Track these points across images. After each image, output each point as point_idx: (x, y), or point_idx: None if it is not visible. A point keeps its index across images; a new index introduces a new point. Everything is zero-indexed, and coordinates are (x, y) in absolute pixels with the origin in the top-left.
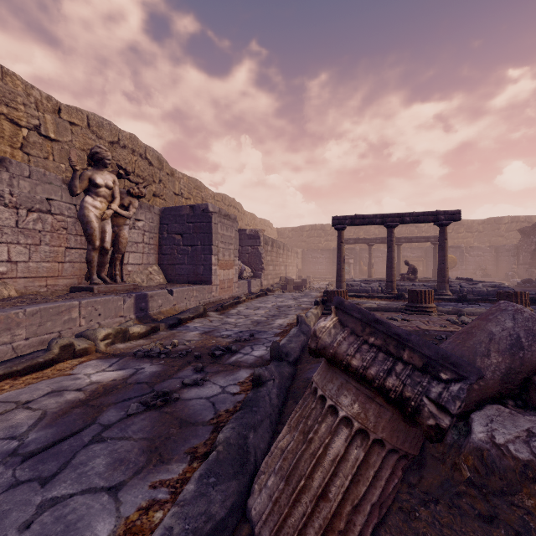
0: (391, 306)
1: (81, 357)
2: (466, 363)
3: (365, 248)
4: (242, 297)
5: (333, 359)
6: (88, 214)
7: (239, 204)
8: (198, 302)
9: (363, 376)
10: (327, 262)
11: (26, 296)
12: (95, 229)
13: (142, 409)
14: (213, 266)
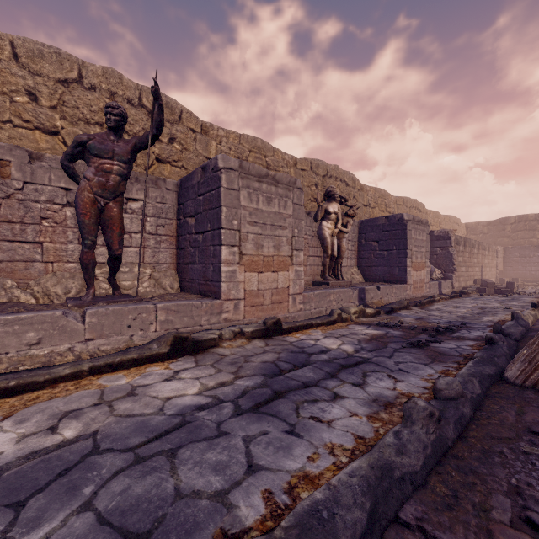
0: None
1: (345, 322)
2: None
3: None
4: (435, 297)
5: None
6: (324, 233)
7: (420, 204)
8: (397, 298)
9: None
10: None
11: None
12: (328, 243)
13: (410, 346)
14: (408, 268)
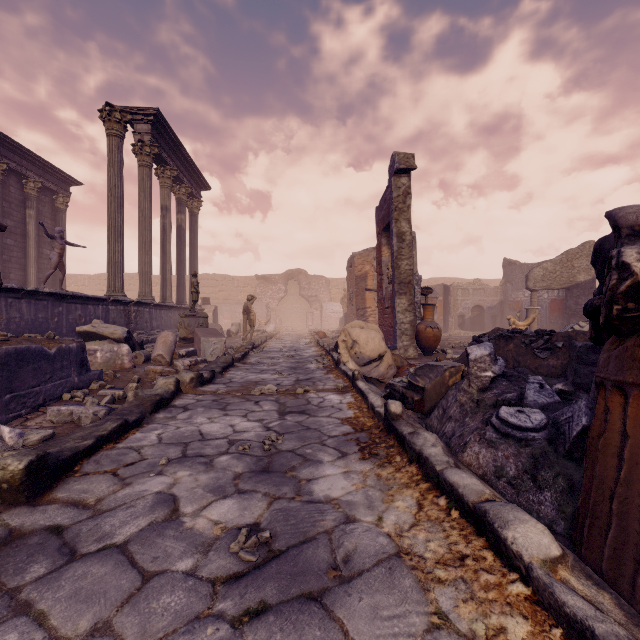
0: None
1: None
2: None
3: None
4: None
5: None
6: None
7: None
8: None
9: None
10: None
11: None
12: None
13: None
14: None
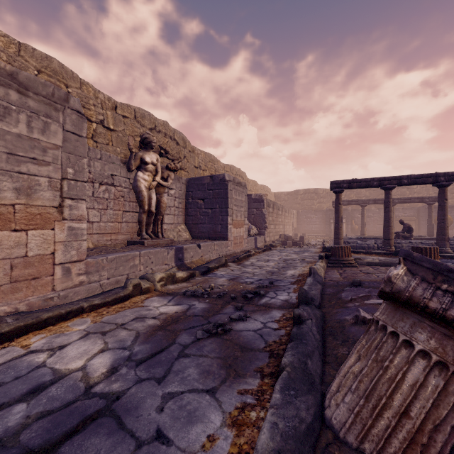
0: (393, 262)
1: (145, 294)
2: None
3: (356, 209)
4: (251, 251)
5: (408, 301)
6: (140, 185)
7: (243, 173)
8: (218, 255)
9: (443, 316)
10: (320, 222)
11: (100, 247)
12: (144, 197)
13: (207, 336)
14: (229, 225)
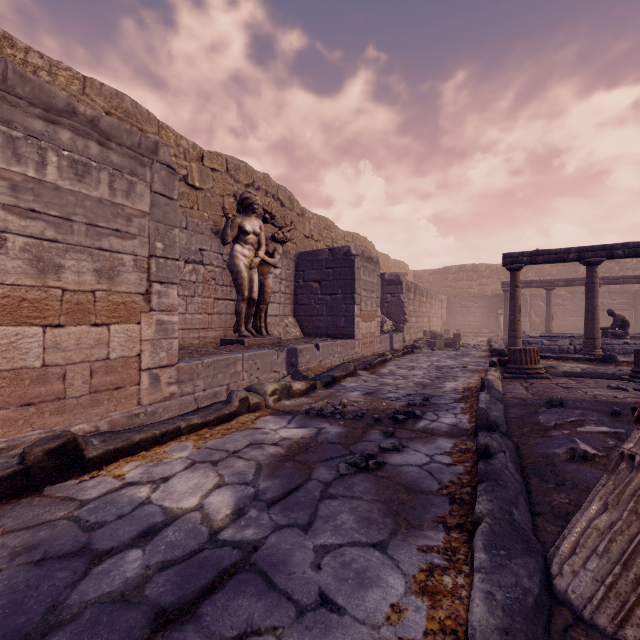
0: (604, 372)
1: (254, 411)
2: None
3: (537, 293)
4: (387, 355)
5: None
6: (238, 263)
7: (371, 244)
8: (342, 359)
9: None
10: (482, 312)
11: (187, 347)
12: (244, 279)
13: (354, 471)
14: (356, 318)
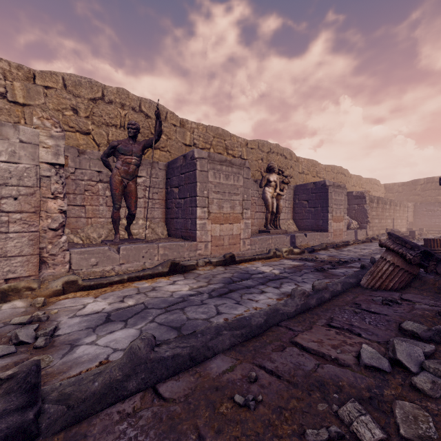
0: None
1: (278, 258)
2: (421, 246)
3: None
4: (350, 242)
5: (385, 246)
6: (267, 196)
7: (345, 170)
8: (320, 242)
9: (393, 250)
10: None
11: None
12: (269, 203)
13: (316, 271)
14: (329, 220)
